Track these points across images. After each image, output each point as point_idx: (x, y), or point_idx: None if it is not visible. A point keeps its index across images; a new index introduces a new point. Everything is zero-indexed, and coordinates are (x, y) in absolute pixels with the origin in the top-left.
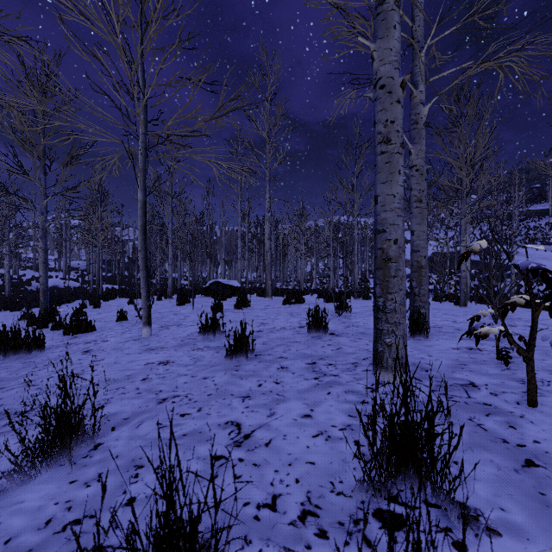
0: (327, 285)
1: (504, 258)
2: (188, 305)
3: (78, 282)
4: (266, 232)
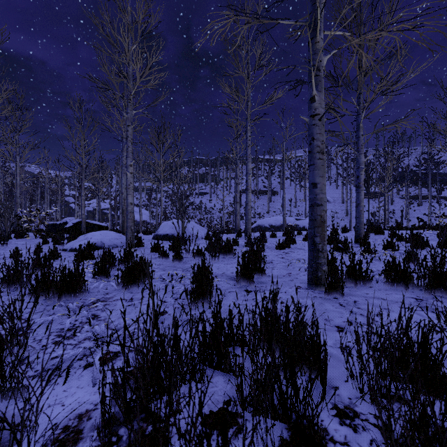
0: None
1: None
2: None
3: None
4: None
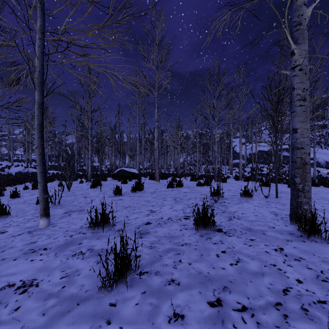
0: (193, 171)
1: None
2: (99, 188)
3: (35, 169)
4: (155, 136)
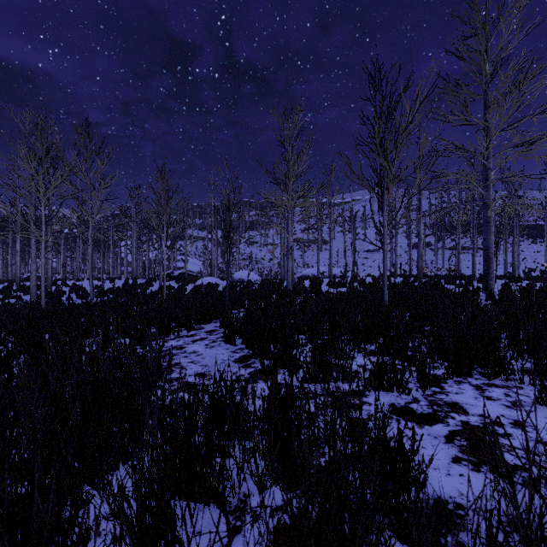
0: None
1: (180, 263)
2: None
3: None
4: (78, 255)
